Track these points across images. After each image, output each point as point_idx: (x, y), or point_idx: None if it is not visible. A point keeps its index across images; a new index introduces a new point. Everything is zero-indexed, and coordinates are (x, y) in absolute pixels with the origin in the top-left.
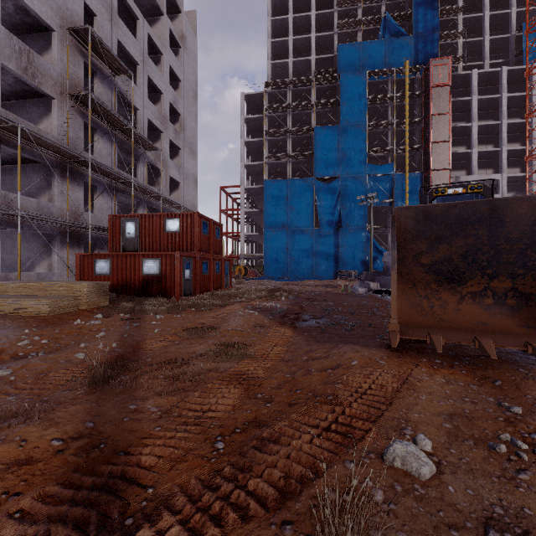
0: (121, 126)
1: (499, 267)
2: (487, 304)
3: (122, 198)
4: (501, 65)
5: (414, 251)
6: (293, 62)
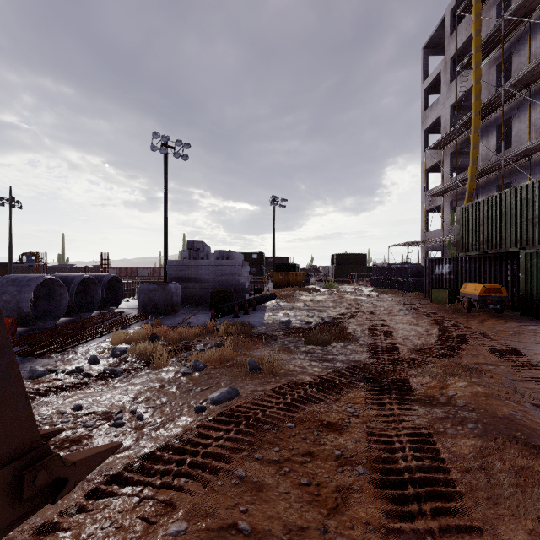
0: None
1: None
2: None
3: None
4: None
5: None
6: None
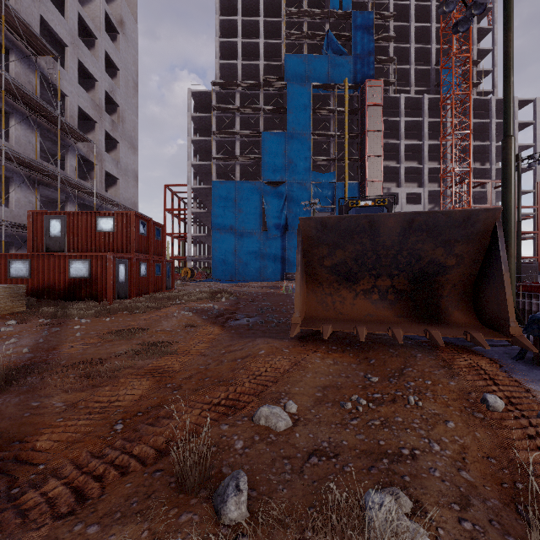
0: (44, 113)
1: (381, 269)
2: (374, 299)
3: (47, 191)
4: (424, 93)
5: (318, 255)
6: (242, 64)
